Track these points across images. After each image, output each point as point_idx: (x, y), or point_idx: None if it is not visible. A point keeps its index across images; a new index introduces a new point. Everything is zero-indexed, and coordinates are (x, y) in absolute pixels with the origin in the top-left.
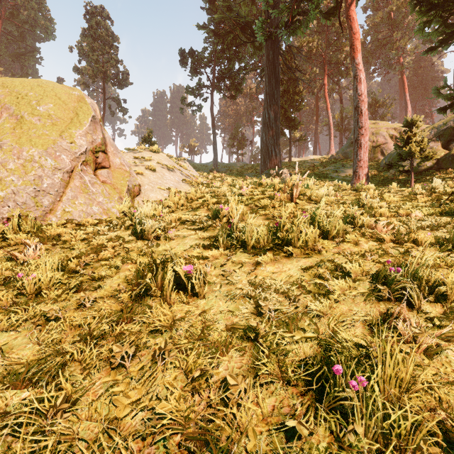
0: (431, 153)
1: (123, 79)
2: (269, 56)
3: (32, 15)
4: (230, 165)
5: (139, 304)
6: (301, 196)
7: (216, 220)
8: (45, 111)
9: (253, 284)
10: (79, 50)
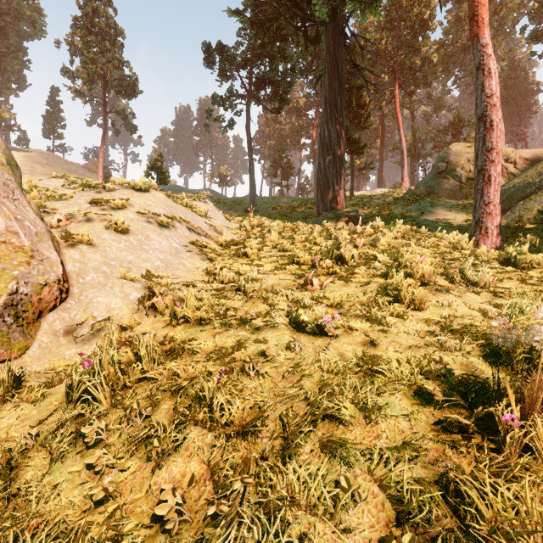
0: None
1: (131, 87)
2: (330, 47)
3: (13, 4)
4: (272, 201)
5: None
6: None
7: None
8: None
9: None
10: (69, 45)
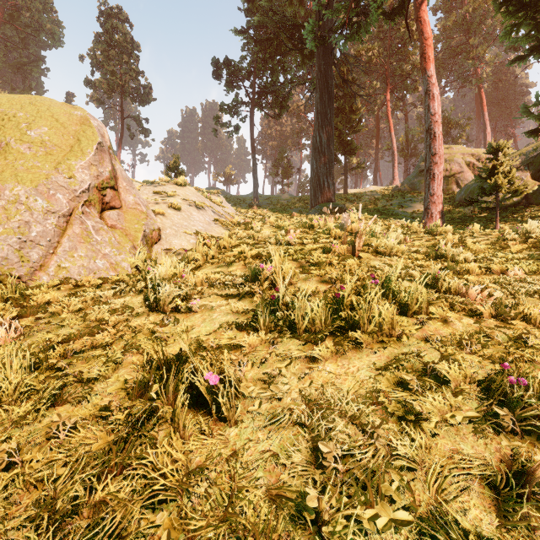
0: (522, 187)
1: (144, 95)
2: (321, 67)
3: (35, 18)
4: (273, 198)
5: (139, 434)
6: (365, 246)
7: (255, 283)
8: (38, 137)
9: (308, 401)
10: (92, 59)
